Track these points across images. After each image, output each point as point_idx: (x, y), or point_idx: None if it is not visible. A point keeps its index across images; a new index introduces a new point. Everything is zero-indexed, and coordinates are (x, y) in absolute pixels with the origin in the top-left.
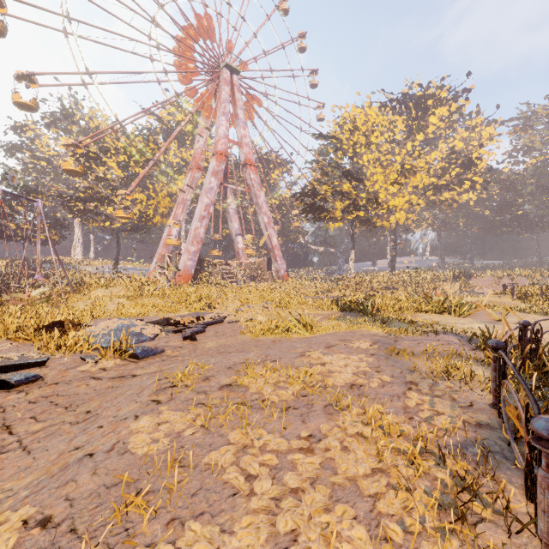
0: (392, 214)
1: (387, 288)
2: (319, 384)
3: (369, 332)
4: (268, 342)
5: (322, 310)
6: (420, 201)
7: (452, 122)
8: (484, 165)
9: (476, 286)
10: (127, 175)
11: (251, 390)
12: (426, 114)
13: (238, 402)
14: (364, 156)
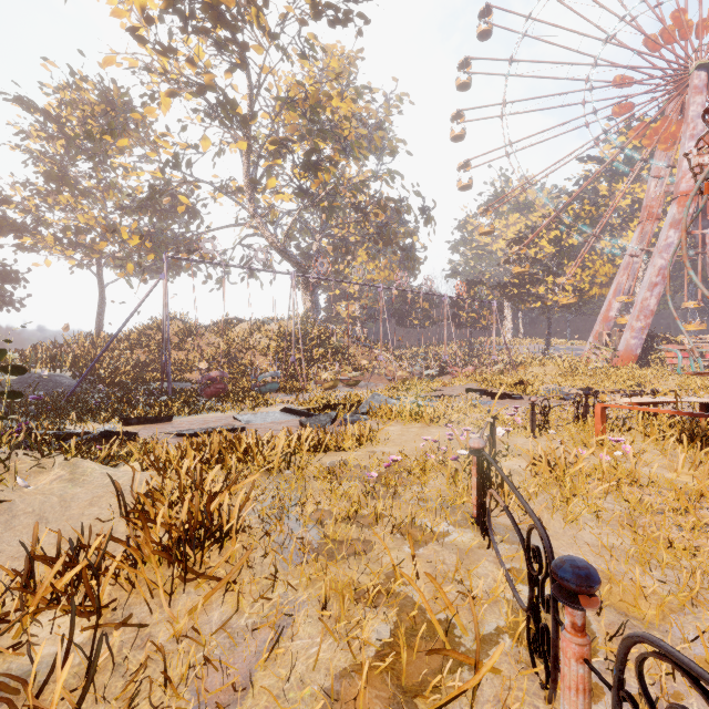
0: None
1: None
2: None
3: None
4: None
5: None
6: None
7: None
8: None
9: None
10: (558, 250)
11: None
12: None
13: None
14: None
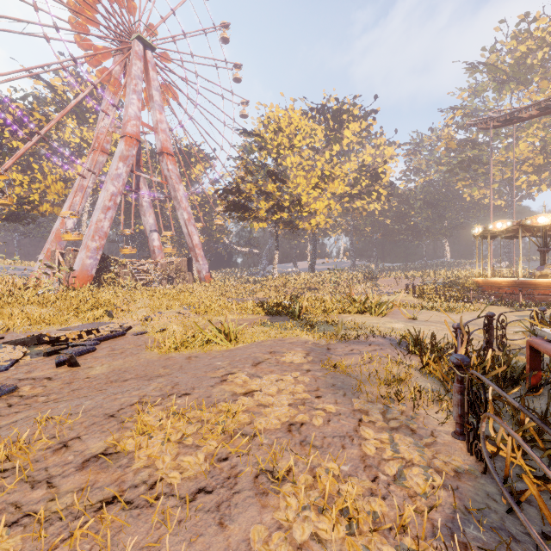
0: (313, 217)
1: (308, 289)
2: (246, 438)
3: (299, 339)
4: (182, 360)
5: (248, 315)
6: (338, 206)
7: (362, 138)
8: (387, 179)
9: (382, 286)
10: None
11: (137, 463)
12: (342, 127)
13: (105, 499)
14: (288, 158)
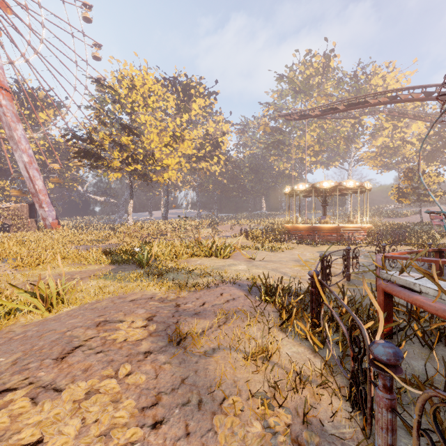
0: (166, 171)
1: (162, 234)
2: None
3: (144, 293)
4: None
5: (89, 265)
6: (187, 164)
7: (206, 112)
8: (225, 148)
9: (222, 231)
10: None
11: None
12: (190, 100)
13: None
14: (142, 116)
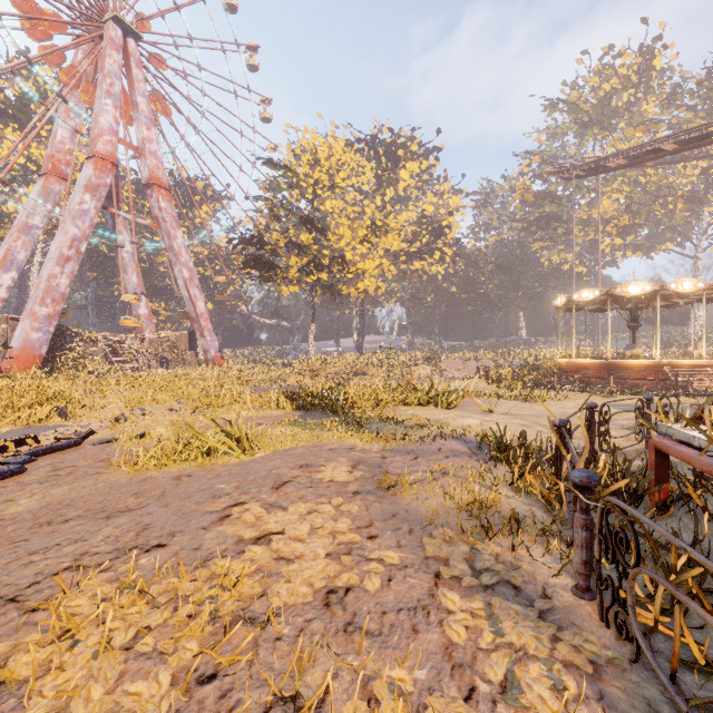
0: (361, 280)
1: (355, 373)
2: (251, 636)
3: (342, 443)
4: (166, 482)
5: (271, 410)
6: (392, 267)
7: (423, 182)
8: (453, 235)
9: (447, 370)
10: None
11: (33, 708)
12: (397, 166)
13: None
14: (328, 201)
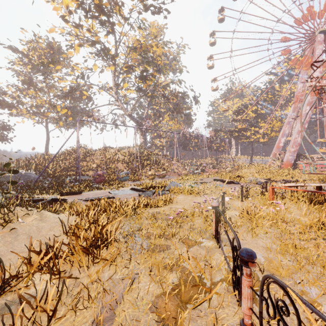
0: None
1: None
2: None
3: None
4: None
5: None
6: None
7: None
8: None
9: None
10: (256, 115)
11: None
12: None
13: None
14: None
